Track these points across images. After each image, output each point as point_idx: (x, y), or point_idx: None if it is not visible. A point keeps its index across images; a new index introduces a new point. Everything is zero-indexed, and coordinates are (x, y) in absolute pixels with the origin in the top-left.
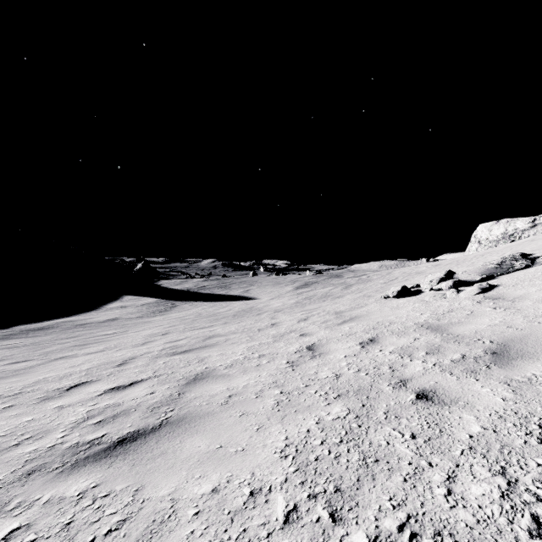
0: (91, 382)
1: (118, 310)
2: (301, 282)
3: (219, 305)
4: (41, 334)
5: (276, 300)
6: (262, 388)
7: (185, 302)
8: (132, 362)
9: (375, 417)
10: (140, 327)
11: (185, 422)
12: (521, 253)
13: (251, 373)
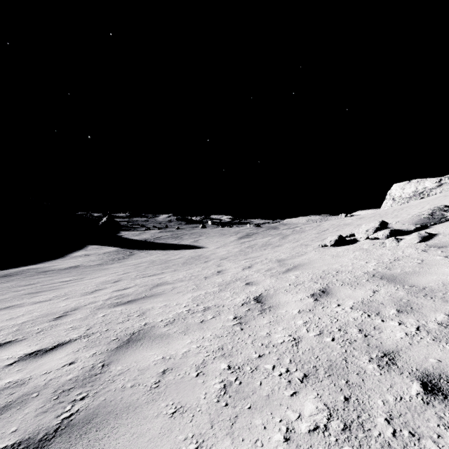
0: (13, 342)
1: (82, 258)
2: (244, 233)
3: (172, 253)
4: (3, 282)
5: (222, 248)
6: (206, 358)
7: (142, 251)
8: (72, 314)
9: (376, 431)
10: (96, 274)
11: (92, 425)
12: (445, 205)
13: (193, 332)
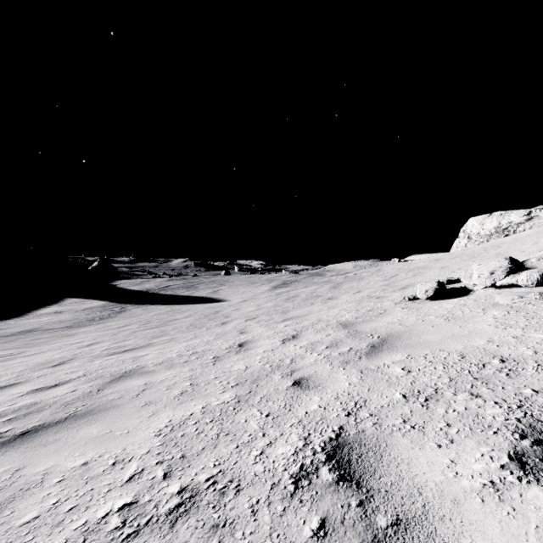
0: None
1: (49, 317)
2: (279, 281)
3: (178, 309)
4: None
5: (249, 302)
6: None
7: (138, 306)
8: None
9: None
10: (50, 344)
11: None
12: None
13: None
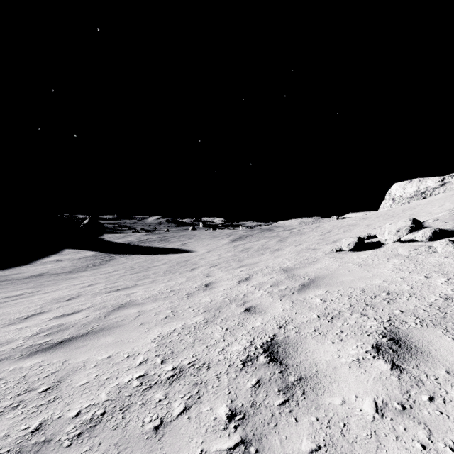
0: None
1: (52, 264)
2: (236, 235)
3: (155, 258)
4: None
5: (212, 252)
6: None
7: (123, 255)
8: None
9: None
10: (58, 285)
11: None
12: None
13: None
